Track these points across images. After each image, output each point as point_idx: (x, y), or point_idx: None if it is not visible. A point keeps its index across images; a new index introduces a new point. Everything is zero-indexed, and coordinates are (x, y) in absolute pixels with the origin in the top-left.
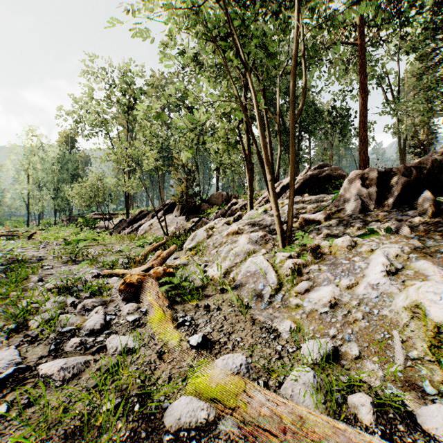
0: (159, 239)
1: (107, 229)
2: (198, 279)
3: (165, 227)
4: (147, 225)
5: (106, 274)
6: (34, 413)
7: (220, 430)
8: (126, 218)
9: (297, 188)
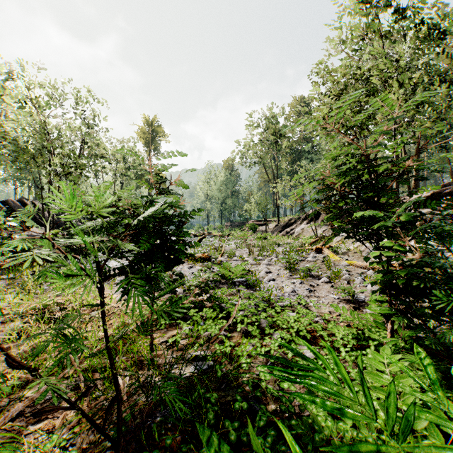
0: (313, 238)
1: (266, 232)
2: (344, 250)
3: (315, 230)
4: (299, 229)
5: (299, 249)
6: (311, 263)
7: (351, 266)
8: (277, 224)
9: (418, 204)
